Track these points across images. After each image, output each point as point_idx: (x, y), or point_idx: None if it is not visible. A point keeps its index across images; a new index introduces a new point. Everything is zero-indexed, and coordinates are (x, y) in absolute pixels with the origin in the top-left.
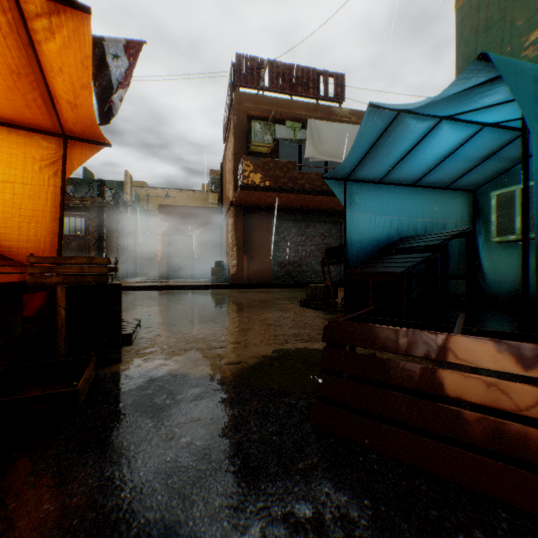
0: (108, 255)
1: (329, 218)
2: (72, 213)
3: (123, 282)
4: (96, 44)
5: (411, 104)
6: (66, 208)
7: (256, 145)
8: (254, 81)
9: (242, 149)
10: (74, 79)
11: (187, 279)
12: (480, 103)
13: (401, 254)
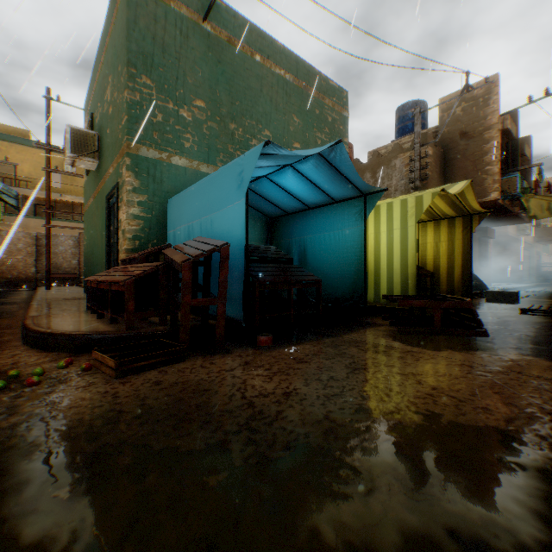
0: None
1: None
2: None
3: None
4: None
5: (343, 165)
6: None
7: None
8: None
9: None
10: None
11: None
12: (332, 186)
13: (259, 262)
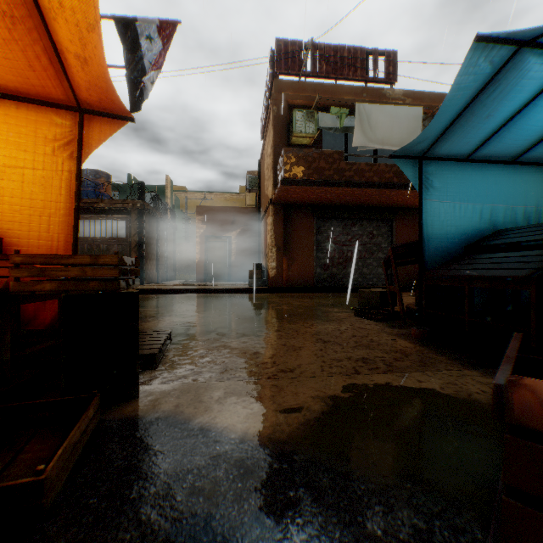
0: (148, 257)
1: (378, 214)
2: (114, 216)
3: (161, 284)
4: (128, 26)
5: None
6: (109, 211)
7: (298, 136)
8: (295, 66)
9: (282, 141)
10: (77, 17)
11: (225, 282)
12: None
13: (505, 251)
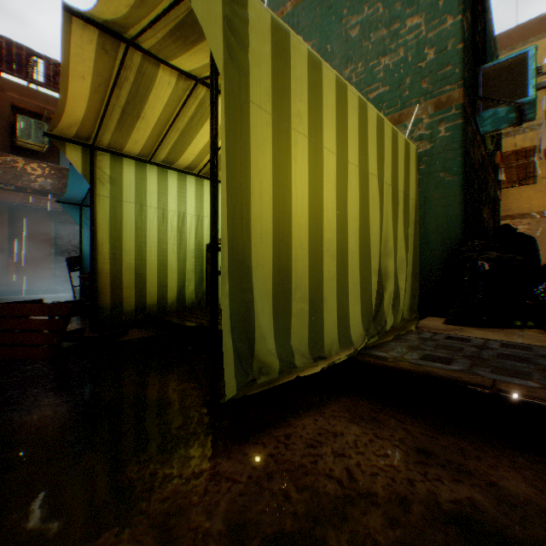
0: None
1: None
2: None
3: None
4: None
5: None
6: None
7: (26, 142)
8: (24, 71)
9: (6, 141)
10: None
11: None
12: None
13: None
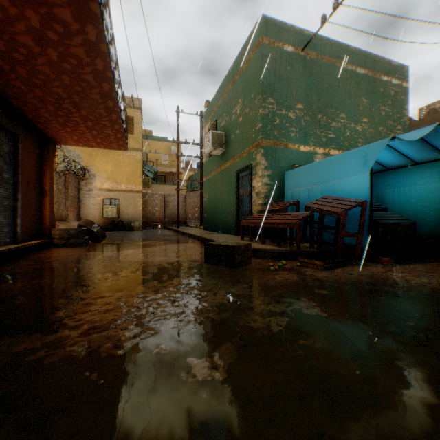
0: None
1: (8, 118)
2: None
3: None
4: None
5: (434, 140)
6: None
7: None
8: None
9: None
10: None
11: None
12: (418, 154)
13: None
